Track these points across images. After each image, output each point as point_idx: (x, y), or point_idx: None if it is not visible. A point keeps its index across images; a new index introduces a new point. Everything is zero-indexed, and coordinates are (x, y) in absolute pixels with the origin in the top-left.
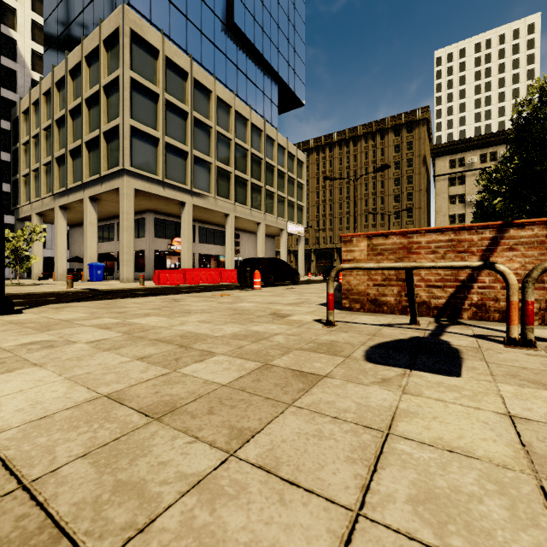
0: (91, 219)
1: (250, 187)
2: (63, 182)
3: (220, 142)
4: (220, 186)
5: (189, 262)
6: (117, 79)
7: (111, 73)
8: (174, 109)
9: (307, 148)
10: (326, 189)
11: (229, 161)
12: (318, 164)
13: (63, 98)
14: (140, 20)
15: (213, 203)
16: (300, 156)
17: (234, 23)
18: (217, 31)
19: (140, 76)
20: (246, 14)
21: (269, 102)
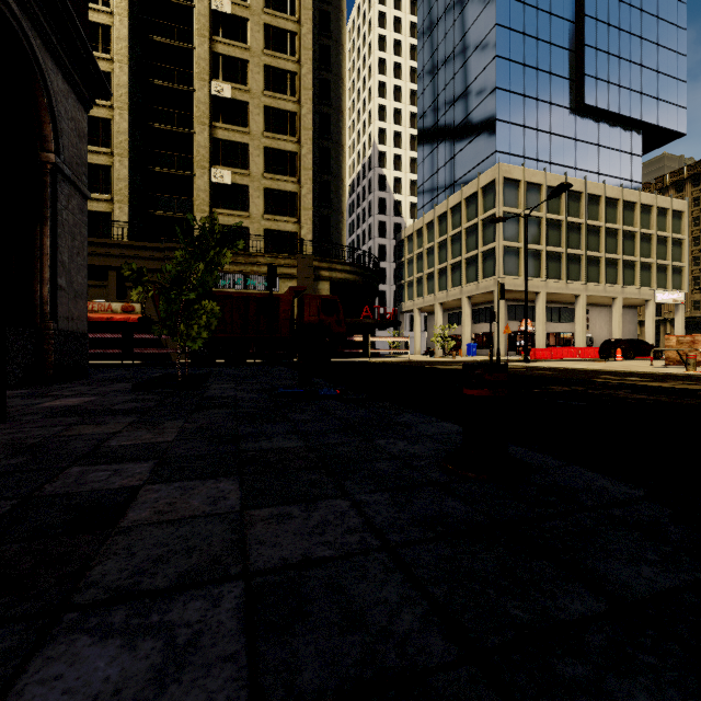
0: (467, 312)
1: (604, 263)
2: (442, 286)
3: (571, 229)
4: (571, 270)
5: (543, 341)
6: (492, 214)
7: (486, 209)
8: (531, 219)
9: (696, 172)
10: None
11: (580, 245)
12: None
13: (442, 227)
14: (509, 166)
15: (564, 288)
16: (676, 206)
17: (584, 105)
18: (565, 121)
19: (508, 206)
20: (598, 85)
21: (628, 157)
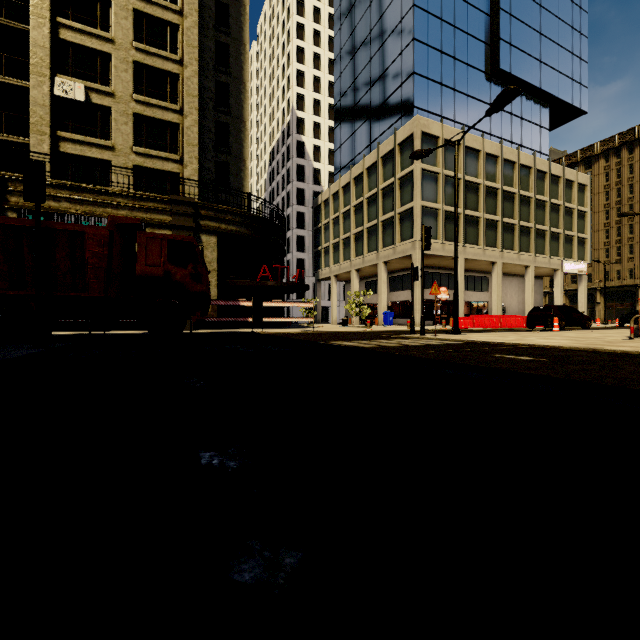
0: (383, 278)
1: (518, 231)
2: (358, 251)
3: (488, 194)
4: (488, 237)
5: (461, 310)
6: (410, 172)
7: (403, 167)
8: (449, 180)
9: (588, 156)
10: (621, 205)
11: (496, 210)
12: (608, 173)
13: (358, 189)
14: (427, 120)
15: (481, 254)
16: (581, 180)
17: (499, 69)
18: (481, 85)
19: (426, 164)
20: (512, 51)
21: (537, 129)
